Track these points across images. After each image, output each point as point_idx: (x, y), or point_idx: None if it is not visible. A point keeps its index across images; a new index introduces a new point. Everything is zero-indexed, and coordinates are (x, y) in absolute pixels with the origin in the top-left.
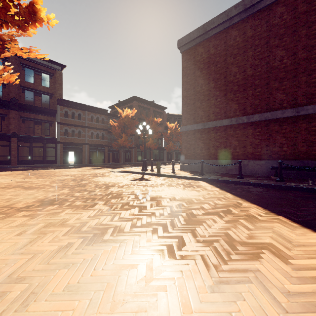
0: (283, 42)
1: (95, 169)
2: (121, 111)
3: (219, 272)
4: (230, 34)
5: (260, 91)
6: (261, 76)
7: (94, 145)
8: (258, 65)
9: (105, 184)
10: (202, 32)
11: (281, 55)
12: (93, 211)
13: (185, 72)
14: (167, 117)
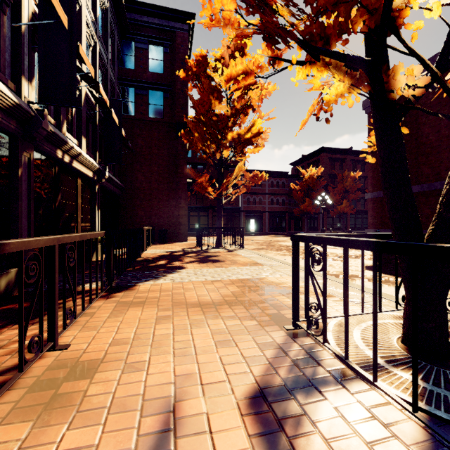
0: None
1: (276, 237)
2: (303, 172)
3: None
4: None
5: None
6: None
7: (274, 212)
8: None
9: (286, 245)
10: None
11: None
12: (281, 252)
13: None
14: None
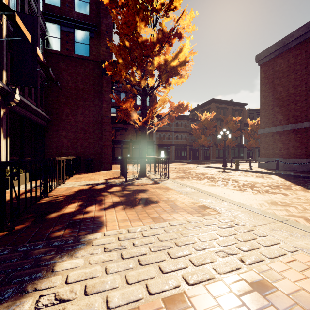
0: None
1: (184, 164)
2: (200, 116)
3: (256, 194)
4: None
5: None
6: None
7: (179, 145)
8: None
9: (200, 173)
10: (280, 46)
11: None
12: (204, 181)
13: (264, 82)
14: (247, 113)
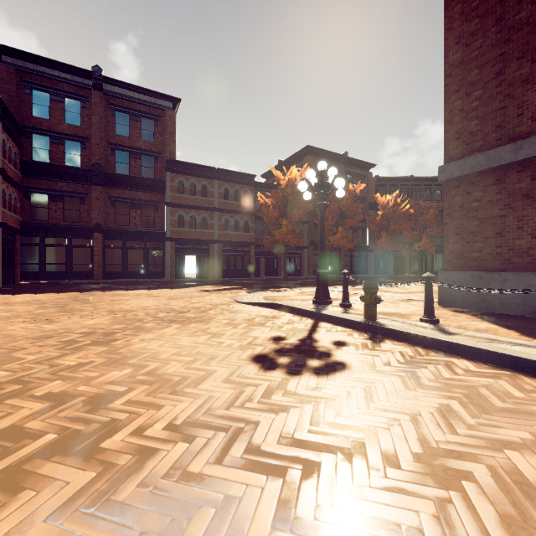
0: None
1: (214, 291)
2: (279, 175)
3: None
4: None
5: None
6: None
7: (230, 243)
8: None
9: (105, 394)
10: None
11: None
12: None
13: None
14: (374, 185)
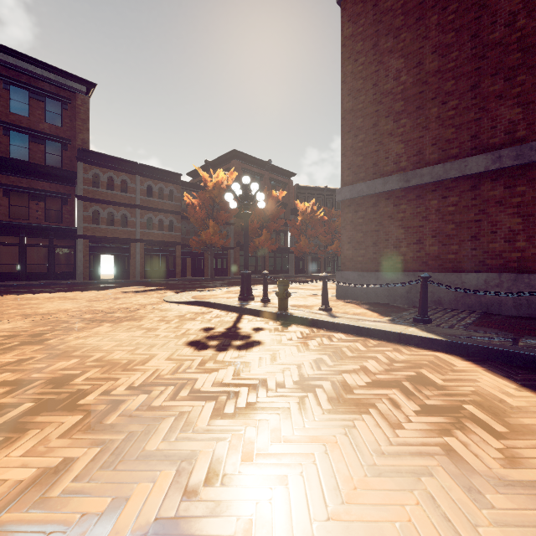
0: None
1: (139, 292)
2: (206, 176)
3: None
4: None
5: None
6: None
7: (154, 243)
8: None
9: (63, 377)
10: None
11: None
12: None
13: (351, 48)
14: (295, 192)
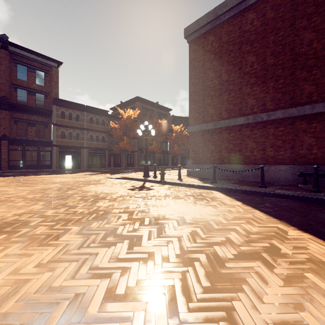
0: (313, 22)
1: (92, 174)
2: (122, 112)
3: None
4: (246, 18)
5: (284, 83)
6: (285, 65)
7: (93, 148)
8: (281, 52)
9: (95, 195)
10: (212, 17)
11: (309, 39)
12: (54, 248)
13: (193, 64)
14: (172, 120)
